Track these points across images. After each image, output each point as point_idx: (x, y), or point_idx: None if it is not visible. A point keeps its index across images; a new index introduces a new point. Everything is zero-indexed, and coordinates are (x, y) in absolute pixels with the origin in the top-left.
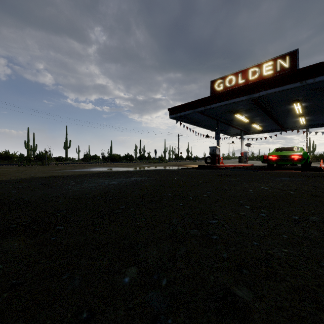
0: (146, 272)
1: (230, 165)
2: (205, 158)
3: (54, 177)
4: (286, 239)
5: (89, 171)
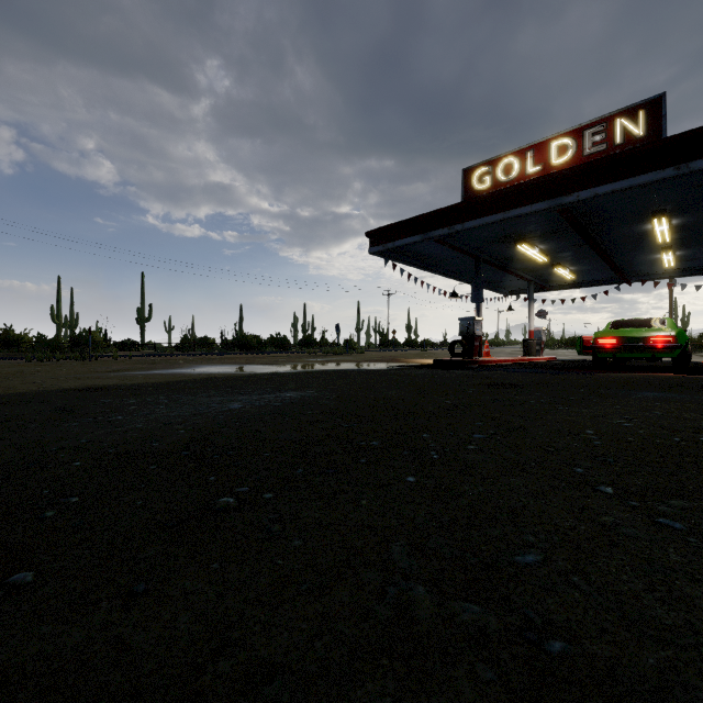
0: None
1: (505, 360)
2: (451, 344)
3: (95, 391)
4: None
5: (183, 375)
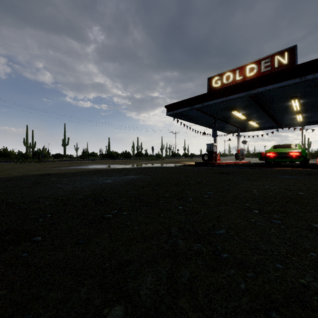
0: (137, 315)
1: (227, 162)
2: (202, 155)
3: (48, 175)
4: (316, 258)
5: (85, 169)
